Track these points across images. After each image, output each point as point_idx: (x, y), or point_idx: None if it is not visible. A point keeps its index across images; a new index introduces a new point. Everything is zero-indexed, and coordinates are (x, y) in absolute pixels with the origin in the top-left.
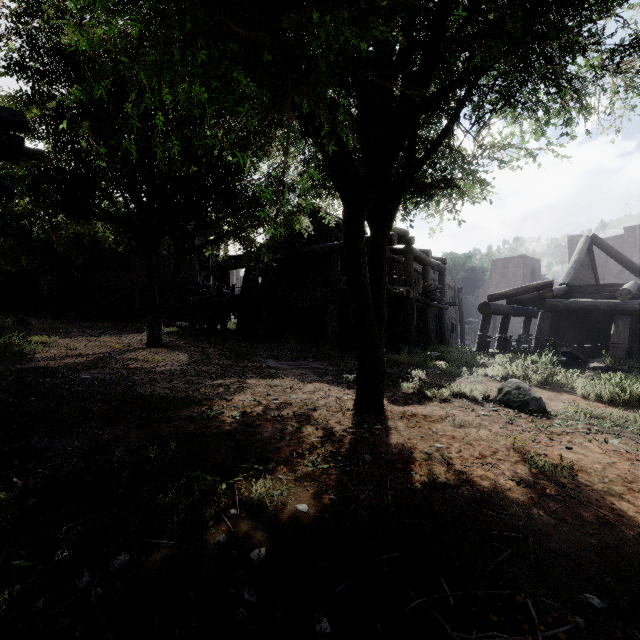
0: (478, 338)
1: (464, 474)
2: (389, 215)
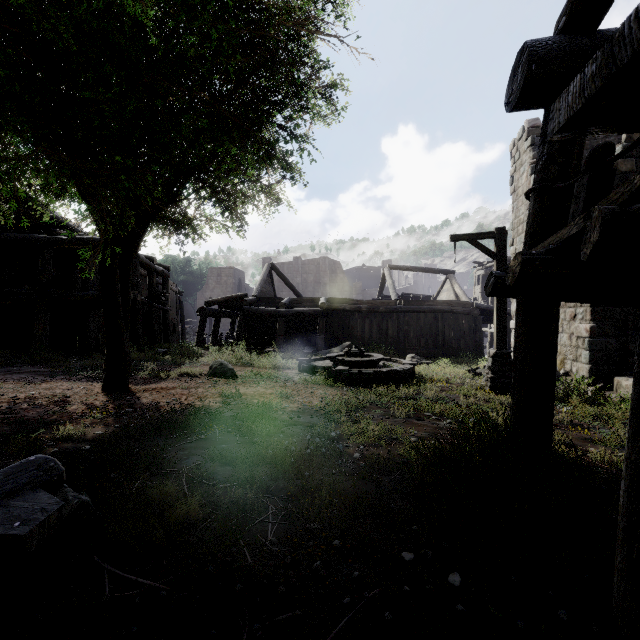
0: (197, 335)
1: (190, 404)
2: (134, 245)
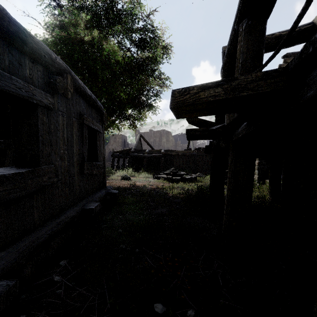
0: (111, 165)
1: (121, 186)
2: None
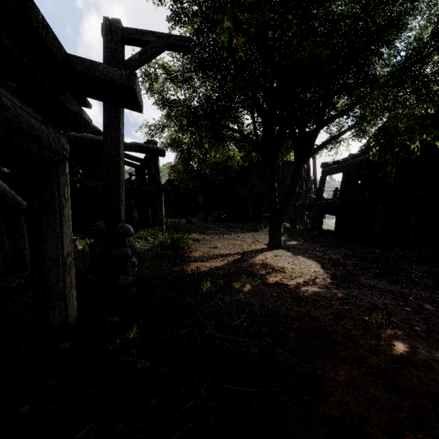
0: None
1: None
2: None
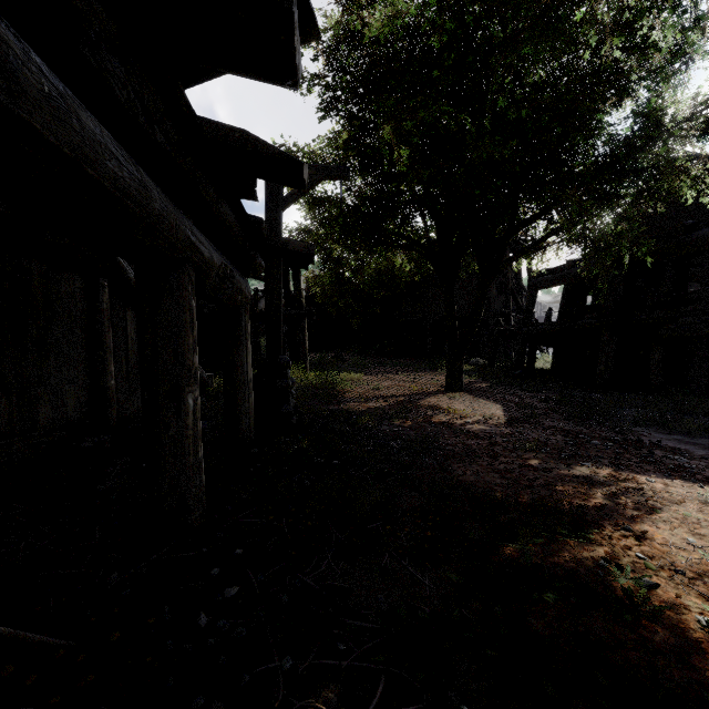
0: None
1: None
2: None
